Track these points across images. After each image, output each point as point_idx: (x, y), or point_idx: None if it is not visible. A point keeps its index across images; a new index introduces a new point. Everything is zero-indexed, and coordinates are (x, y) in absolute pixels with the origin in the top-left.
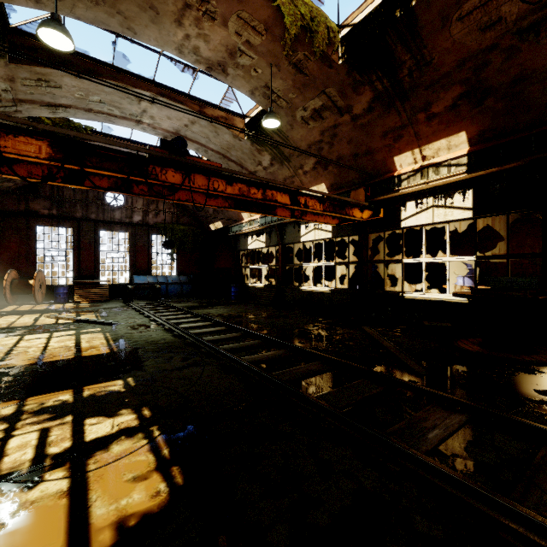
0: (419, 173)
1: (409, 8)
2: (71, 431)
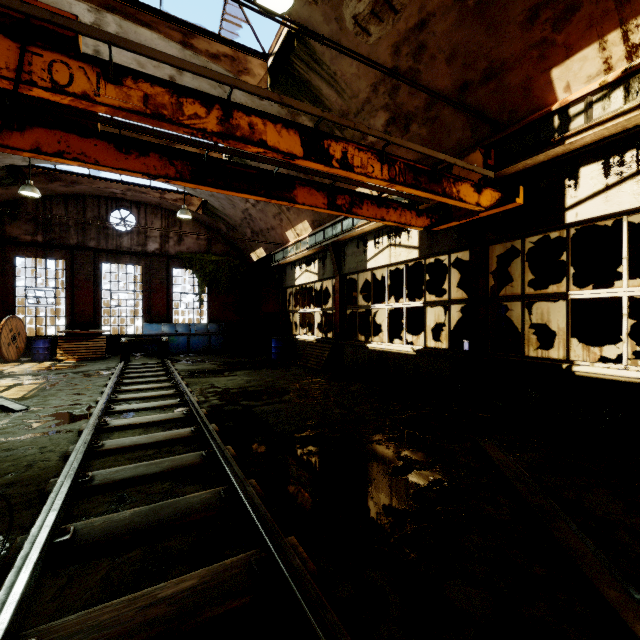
0: (619, 90)
1: None
2: None
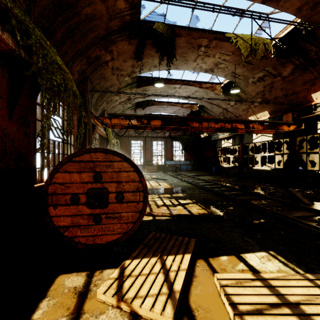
0: None
1: (310, 29)
2: (176, 201)
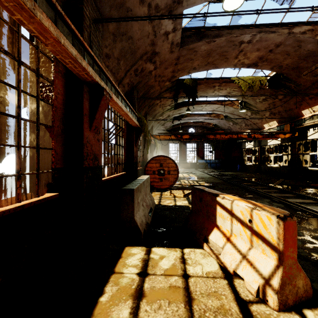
0: (311, 118)
1: (284, 76)
2: (196, 182)
